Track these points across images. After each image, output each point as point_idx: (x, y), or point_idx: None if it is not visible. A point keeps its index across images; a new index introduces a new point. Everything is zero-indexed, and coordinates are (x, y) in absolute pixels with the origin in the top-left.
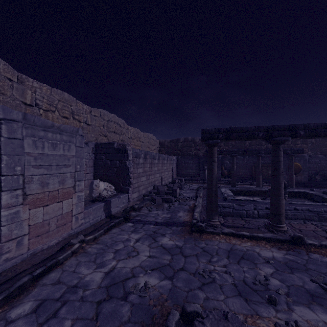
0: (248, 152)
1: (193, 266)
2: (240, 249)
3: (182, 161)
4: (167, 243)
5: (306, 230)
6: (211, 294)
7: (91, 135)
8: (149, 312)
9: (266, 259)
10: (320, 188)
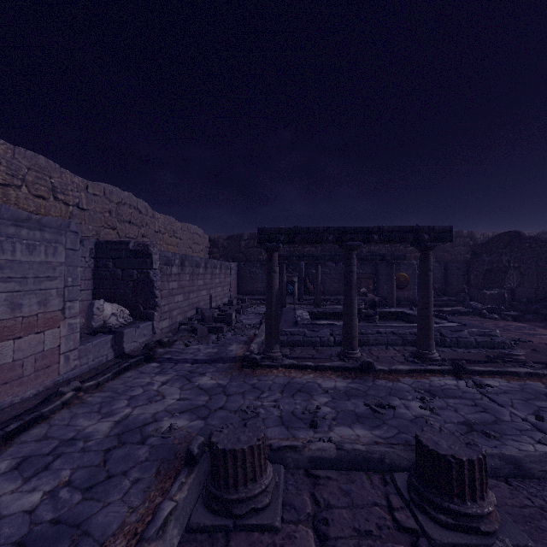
0: (336, 257)
1: (236, 404)
2: (299, 381)
3: (245, 270)
4: (207, 383)
5: (384, 356)
6: None
7: (88, 227)
8: (173, 450)
9: (326, 389)
10: None
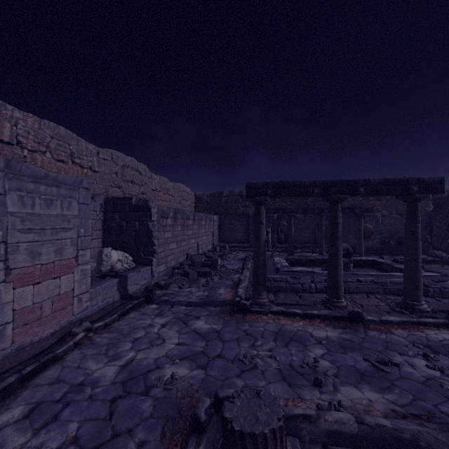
0: (308, 210)
1: (232, 352)
2: (290, 329)
3: (226, 221)
4: (202, 328)
5: (368, 305)
6: (251, 381)
7: (99, 186)
8: (176, 405)
9: (318, 339)
10: (394, 256)
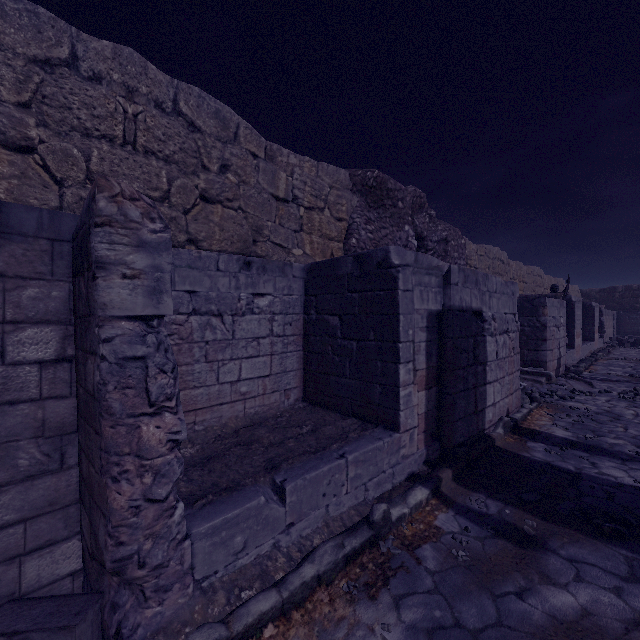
0: None
1: None
2: None
3: (625, 316)
4: None
5: None
6: None
7: None
8: None
9: None
10: None
